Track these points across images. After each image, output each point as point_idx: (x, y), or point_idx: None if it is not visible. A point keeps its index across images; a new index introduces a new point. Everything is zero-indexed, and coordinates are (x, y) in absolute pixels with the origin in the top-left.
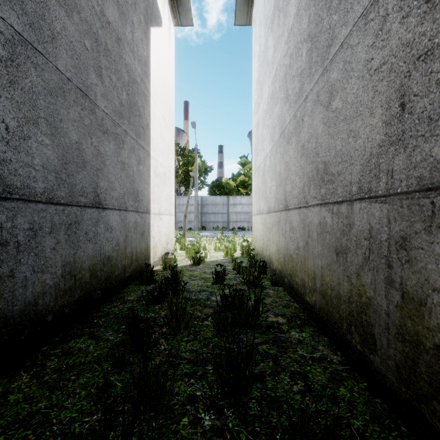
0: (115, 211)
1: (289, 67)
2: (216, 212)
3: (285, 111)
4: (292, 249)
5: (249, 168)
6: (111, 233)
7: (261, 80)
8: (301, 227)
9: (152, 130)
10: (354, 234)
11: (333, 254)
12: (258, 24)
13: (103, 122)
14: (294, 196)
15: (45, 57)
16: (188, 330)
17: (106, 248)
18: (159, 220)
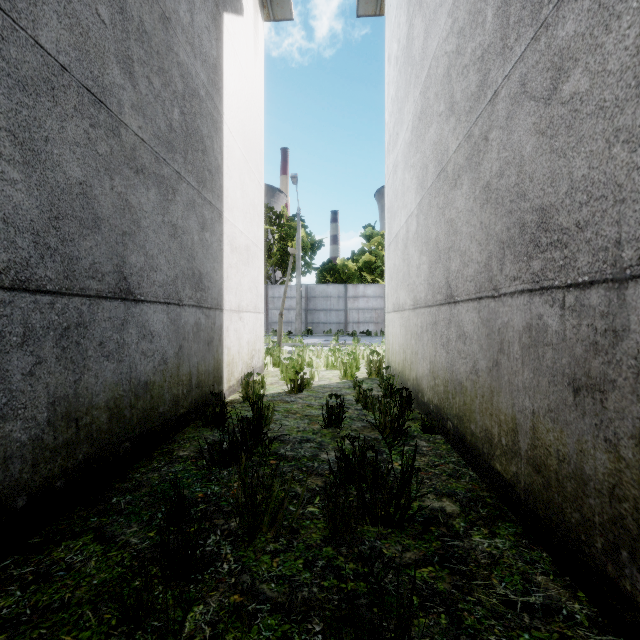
0: (158, 305)
1: (457, 54)
2: (329, 309)
3: (448, 132)
4: (463, 371)
5: (377, 242)
6: (150, 343)
7: (401, 94)
8: (483, 333)
9: (226, 177)
10: (628, 353)
11: (565, 389)
12: (396, 7)
13: (135, 154)
14: (467, 278)
15: (10, 17)
16: (275, 528)
17: (141, 369)
18: (239, 320)
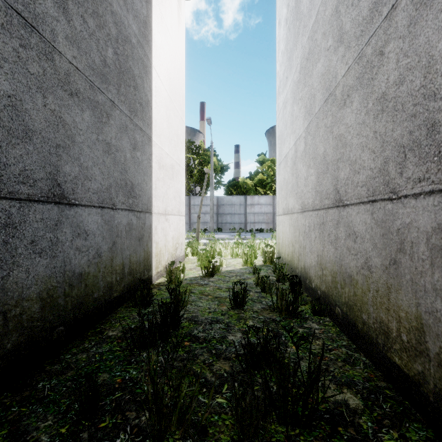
0: (93, 209)
1: None
2: (233, 213)
3: (336, 60)
4: (353, 266)
5: (267, 166)
6: (85, 240)
7: (290, 45)
8: (377, 233)
9: (154, 110)
10: None
11: None
12: None
13: (70, 79)
14: (358, 183)
15: None
16: (183, 428)
17: (75, 262)
18: (165, 221)
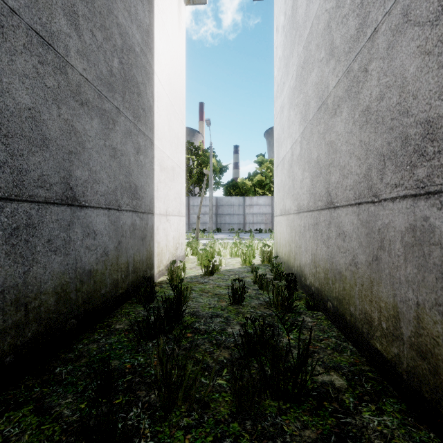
0: (100, 210)
1: (336, 8)
2: (232, 213)
3: (328, 72)
4: (342, 263)
5: (266, 166)
6: (93, 239)
7: (287, 52)
8: (362, 232)
9: (156, 115)
10: None
11: None
12: None
13: (80, 90)
14: (346, 187)
15: None
16: (188, 403)
17: (85, 260)
18: (166, 222)
